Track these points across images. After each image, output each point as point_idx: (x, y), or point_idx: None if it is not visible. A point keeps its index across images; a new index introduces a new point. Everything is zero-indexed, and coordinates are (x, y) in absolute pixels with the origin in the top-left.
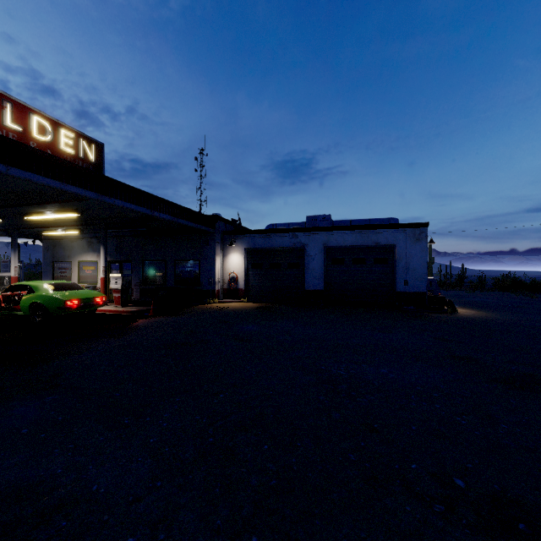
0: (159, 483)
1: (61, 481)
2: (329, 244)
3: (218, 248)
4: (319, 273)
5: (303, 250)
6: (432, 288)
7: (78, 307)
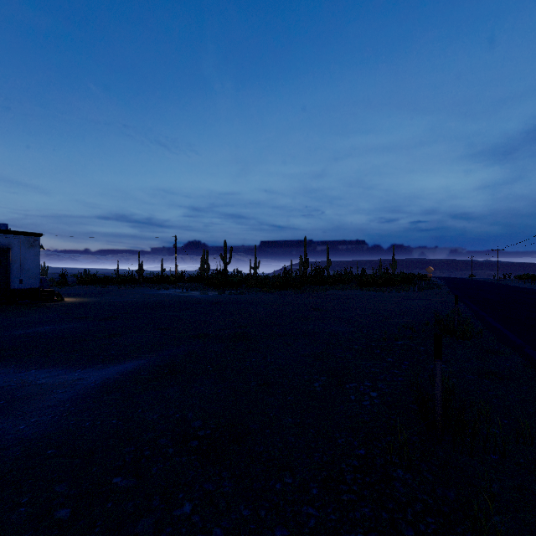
0: None
1: None
2: None
3: None
4: None
5: None
6: (43, 284)
7: None
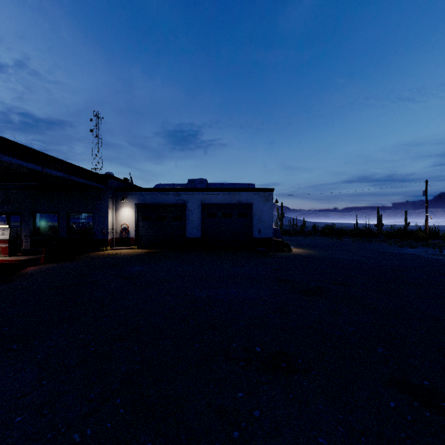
0: (45, 382)
1: None
2: (205, 202)
3: (111, 202)
4: (197, 224)
5: (184, 206)
6: (277, 235)
7: None
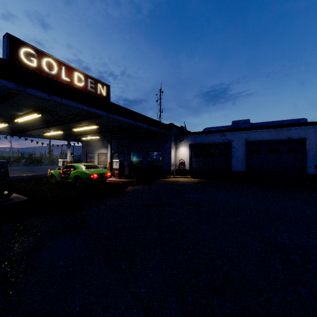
0: None
1: None
2: (249, 139)
3: (172, 144)
4: (241, 159)
5: (229, 144)
6: None
7: (97, 178)
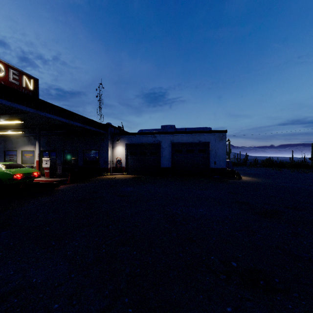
0: (73, 275)
1: (13, 278)
2: (173, 141)
3: (110, 143)
4: (168, 157)
5: (159, 145)
6: (229, 166)
7: (21, 178)
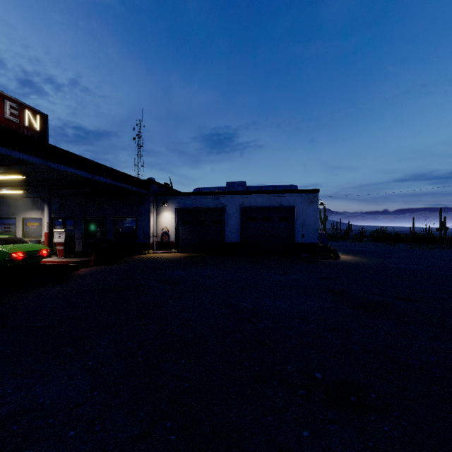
0: (96, 393)
1: (11, 398)
2: (244, 205)
3: (152, 207)
4: (236, 228)
5: (223, 210)
6: (322, 240)
7: (23, 258)
